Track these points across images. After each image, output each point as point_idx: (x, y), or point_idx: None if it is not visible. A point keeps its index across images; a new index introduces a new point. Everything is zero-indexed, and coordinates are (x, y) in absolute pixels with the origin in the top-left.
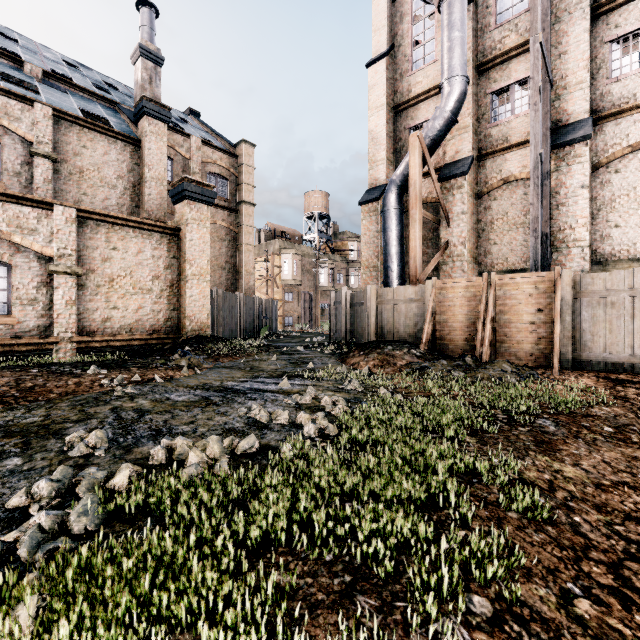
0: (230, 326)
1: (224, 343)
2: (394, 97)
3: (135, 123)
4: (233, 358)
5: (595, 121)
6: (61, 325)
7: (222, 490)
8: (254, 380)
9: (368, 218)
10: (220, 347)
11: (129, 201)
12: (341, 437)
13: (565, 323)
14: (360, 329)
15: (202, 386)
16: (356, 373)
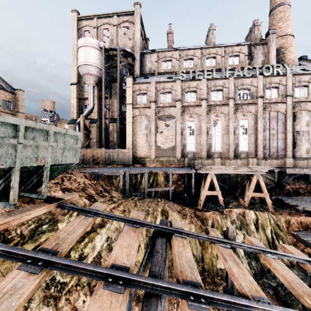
0: None
1: None
2: (79, 95)
3: None
4: None
5: (119, 118)
6: None
7: None
8: None
9: (71, 128)
10: None
11: None
12: None
13: (104, 157)
14: None
15: None
16: None
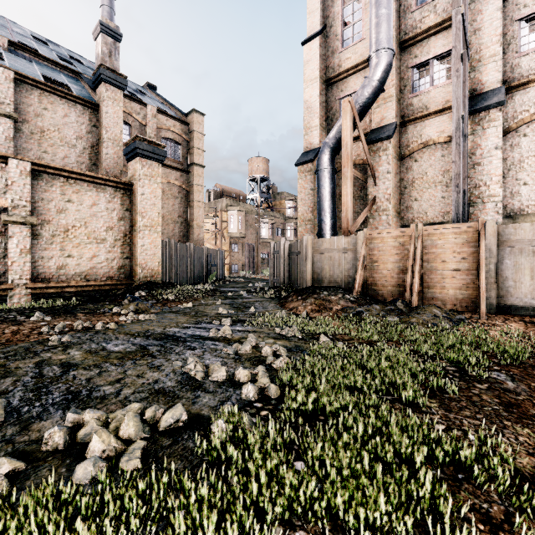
0: (181, 273)
1: (173, 289)
2: (326, 71)
3: (94, 90)
4: (180, 303)
5: (506, 90)
6: (15, 272)
7: (114, 518)
8: (197, 326)
9: (303, 177)
10: (169, 292)
11: (88, 159)
12: (284, 401)
13: (489, 270)
14: (297, 276)
15: (143, 333)
16: (295, 318)
